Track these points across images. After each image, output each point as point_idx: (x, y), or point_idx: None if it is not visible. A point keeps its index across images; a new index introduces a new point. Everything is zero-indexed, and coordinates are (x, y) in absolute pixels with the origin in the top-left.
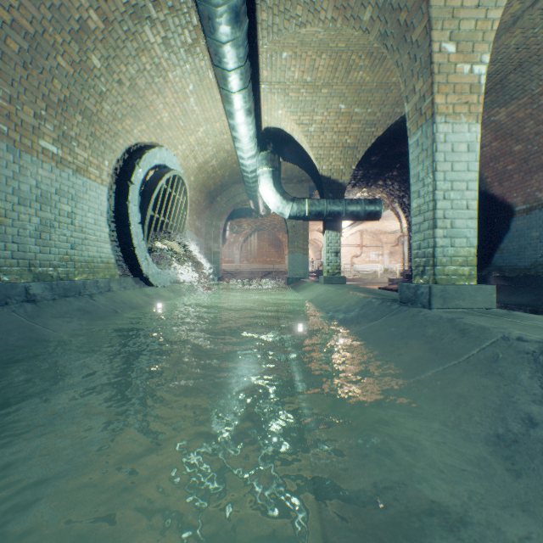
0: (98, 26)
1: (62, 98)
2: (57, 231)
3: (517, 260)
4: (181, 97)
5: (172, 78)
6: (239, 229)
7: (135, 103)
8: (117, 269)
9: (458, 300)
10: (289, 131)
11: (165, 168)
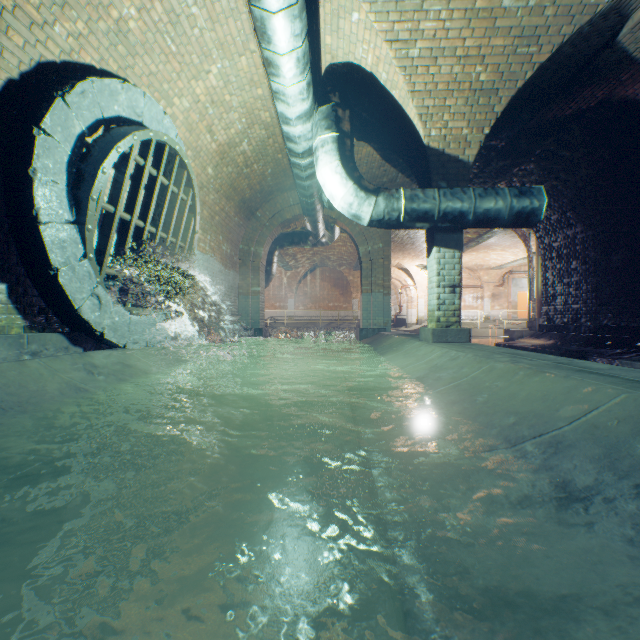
0: None
1: None
2: None
3: None
4: None
5: None
6: (293, 265)
7: None
8: (16, 315)
9: None
10: (371, 64)
11: (140, 126)
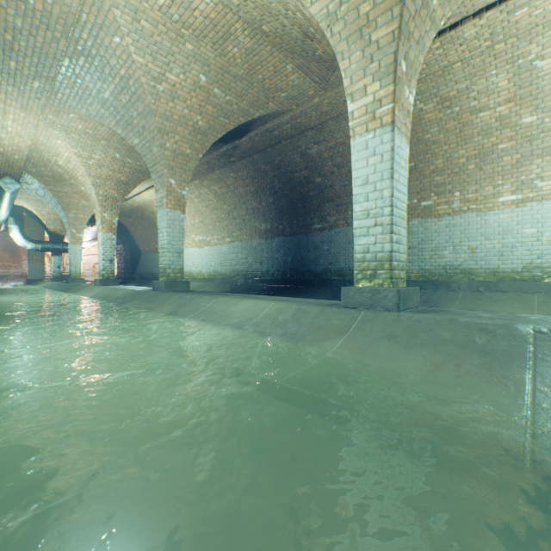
0: None
1: None
2: None
3: (143, 271)
4: None
5: None
6: None
7: None
8: None
9: (77, 281)
10: (31, 209)
11: None
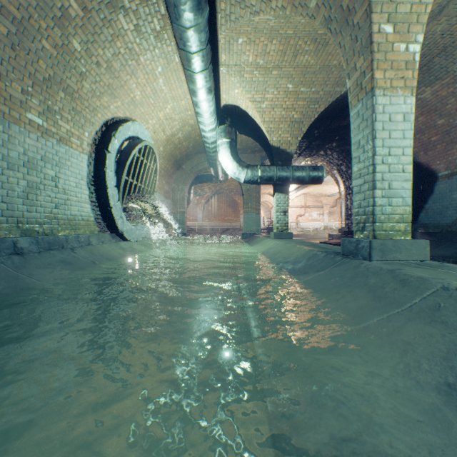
0: (78, 14)
1: (46, 77)
2: (42, 192)
3: (440, 218)
4: (151, 77)
5: (143, 61)
6: (202, 192)
7: (111, 82)
8: (96, 226)
9: (395, 253)
10: (244, 107)
11: (138, 139)
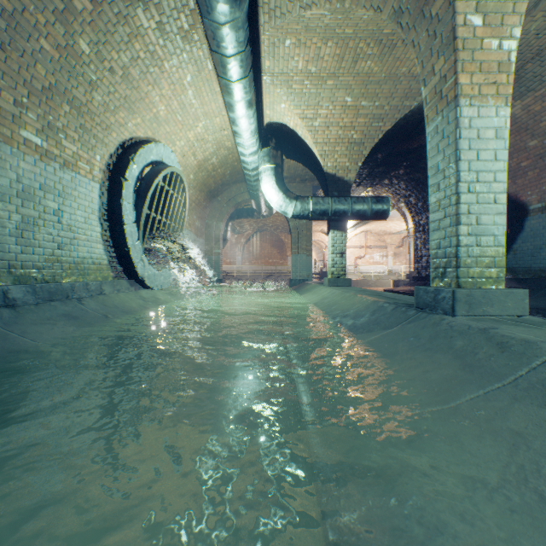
0: (86, 7)
1: (46, 85)
2: (41, 229)
3: (532, 261)
4: (178, 89)
5: (168, 68)
6: (241, 230)
7: (129, 94)
8: (110, 271)
9: (486, 306)
10: (292, 126)
11: (162, 164)
